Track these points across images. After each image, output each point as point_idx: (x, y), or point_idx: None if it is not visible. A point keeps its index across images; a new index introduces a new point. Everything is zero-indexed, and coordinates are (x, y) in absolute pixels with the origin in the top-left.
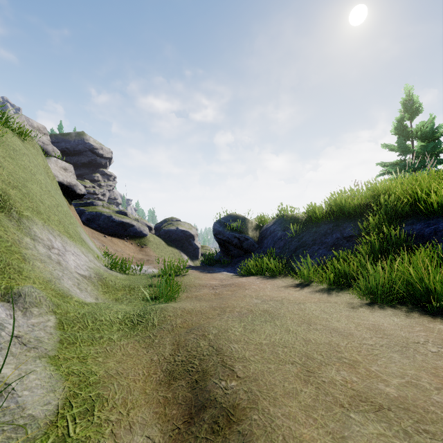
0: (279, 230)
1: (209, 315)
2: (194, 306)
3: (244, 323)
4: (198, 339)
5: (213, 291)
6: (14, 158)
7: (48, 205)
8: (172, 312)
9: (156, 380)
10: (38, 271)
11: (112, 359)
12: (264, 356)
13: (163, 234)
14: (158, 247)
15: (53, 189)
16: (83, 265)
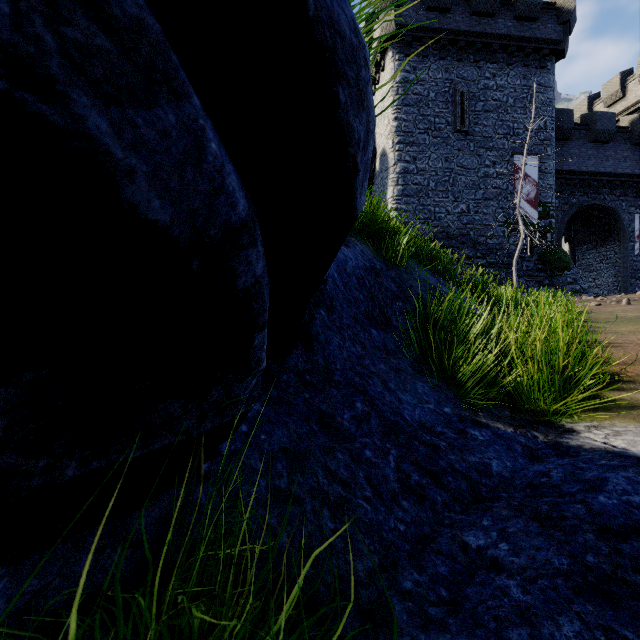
0: None
1: None
2: None
3: None
4: None
5: None
6: None
7: None
8: None
9: None
10: None
11: None
12: None
13: None
14: None
15: None
16: None
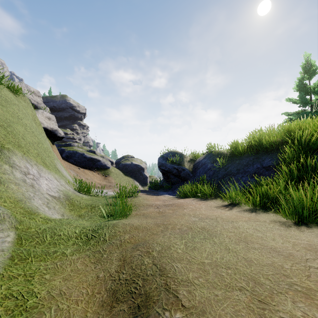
0: (209, 163)
1: (153, 231)
2: (141, 223)
3: (185, 240)
4: (142, 256)
5: (157, 210)
6: (4, 106)
7: (29, 142)
8: (121, 228)
9: (98, 301)
10: (11, 192)
11: (59, 276)
12: (209, 278)
13: (121, 167)
14: (118, 176)
15: (37, 131)
16: (54, 188)
